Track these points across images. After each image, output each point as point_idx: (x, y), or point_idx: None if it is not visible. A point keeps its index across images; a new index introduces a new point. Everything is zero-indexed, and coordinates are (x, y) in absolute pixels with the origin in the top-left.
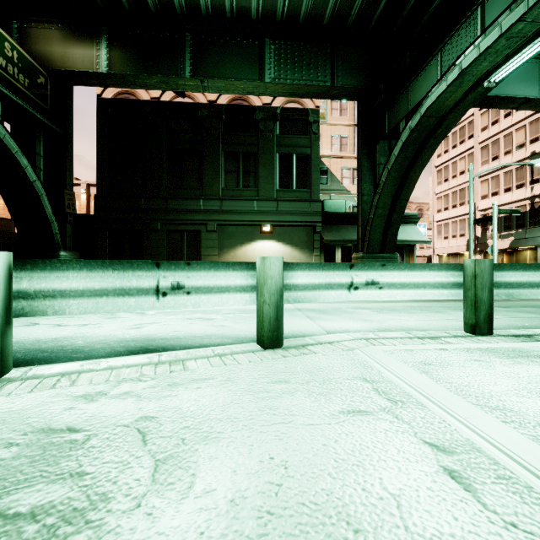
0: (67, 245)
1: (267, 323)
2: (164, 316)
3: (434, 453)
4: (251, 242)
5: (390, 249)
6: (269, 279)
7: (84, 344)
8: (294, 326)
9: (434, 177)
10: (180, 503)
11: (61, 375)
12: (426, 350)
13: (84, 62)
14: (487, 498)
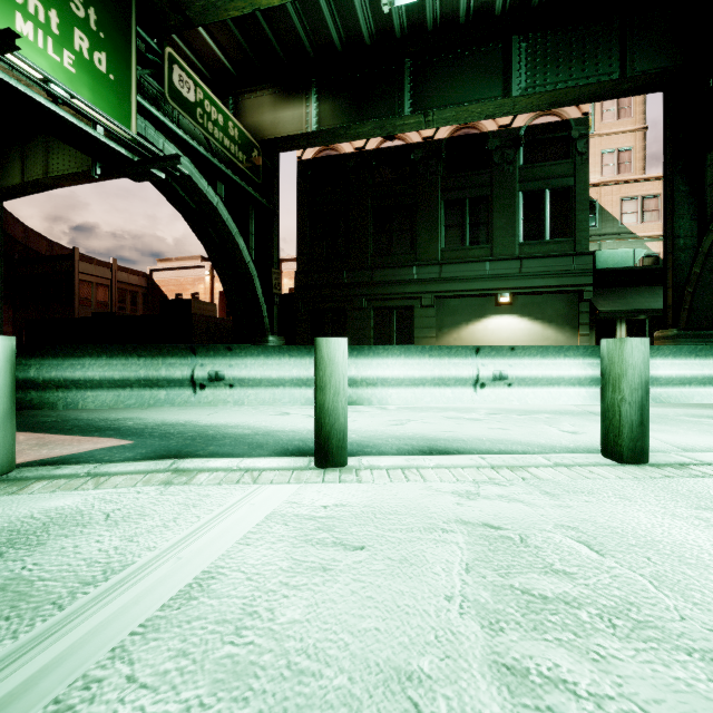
0: (273, 330)
1: (627, 429)
2: (412, 413)
3: None
4: (480, 319)
5: None
6: (630, 369)
7: (361, 439)
8: None
9: None
10: None
11: (398, 468)
12: None
13: (294, 124)
14: None
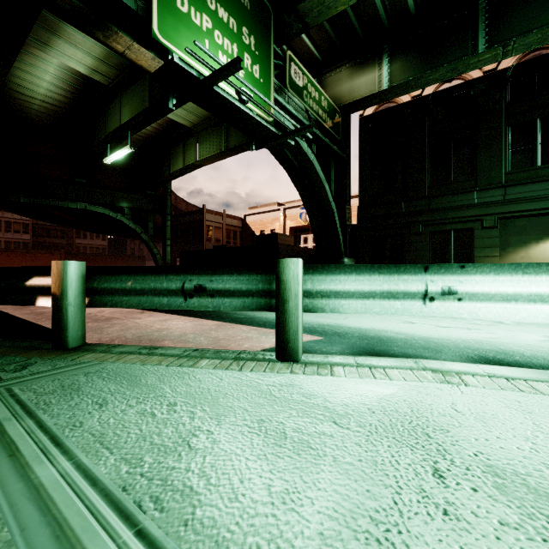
0: (346, 253)
1: None
2: (545, 329)
3: None
4: None
5: None
6: None
7: (535, 353)
8: None
9: None
10: None
11: None
12: None
13: (367, 87)
14: None
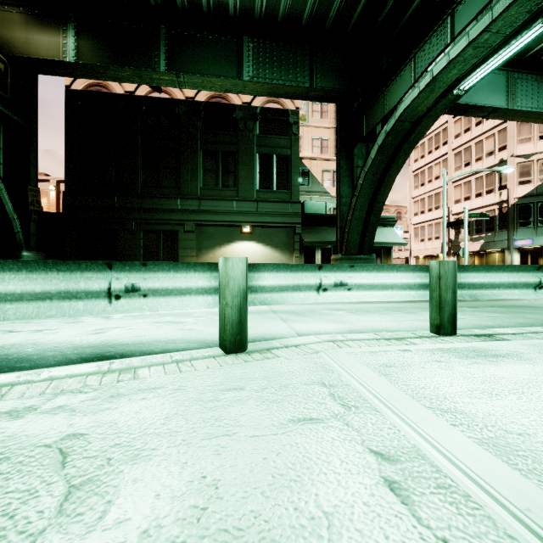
0: (30, 245)
1: (230, 327)
2: (130, 320)
3: (378, 463)
4: (230, 243)
5: (367, 251)
6: (232, 281)
7: (34, 352)
8: (265, 329)
9: (411, 181)
10: (83, 538)
11: None
12: (390, 352)
13: (49, 50)
14: (423, 511)
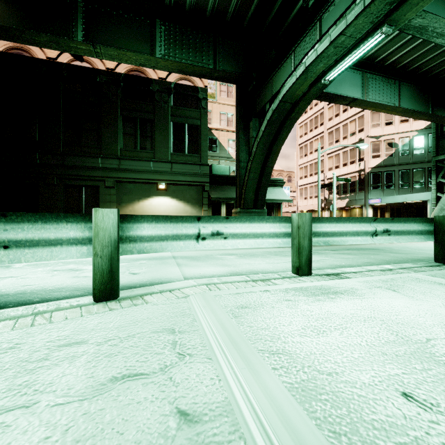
0: None
1: (99, 276)
2: (29, 269)
3: (178, 427)
4: (147, 198)
5: (260, 206)
6: (101, 231)
7: None
8: (157, 274)
9: (297, 152)
10: None
11: None
12: (252, 293)
13: None
14: None
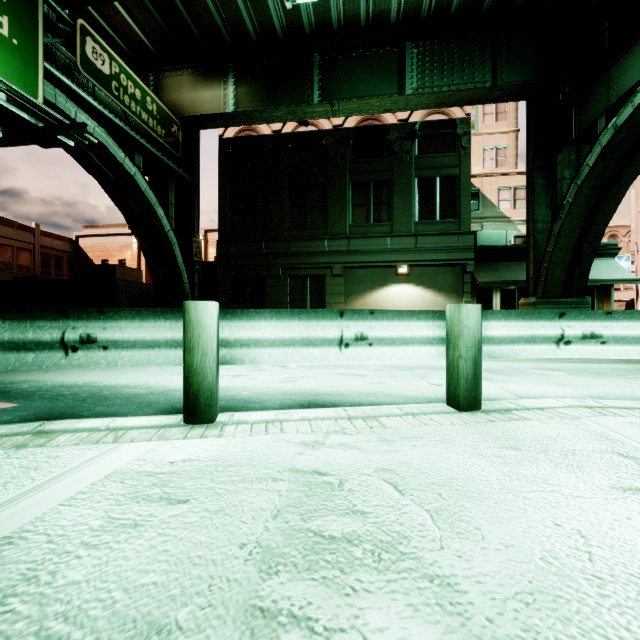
0: (194, 295)
1: (464, 381)
2: (309, 370)
3: None
4: (383, 287)
5: (577, 292)
6: (466, 330)
7: (251, 395)
8: None
9: (638, 189)
10: (483, 551)
11: (264, 422)
12: None
13: (212, 104)
14: None
